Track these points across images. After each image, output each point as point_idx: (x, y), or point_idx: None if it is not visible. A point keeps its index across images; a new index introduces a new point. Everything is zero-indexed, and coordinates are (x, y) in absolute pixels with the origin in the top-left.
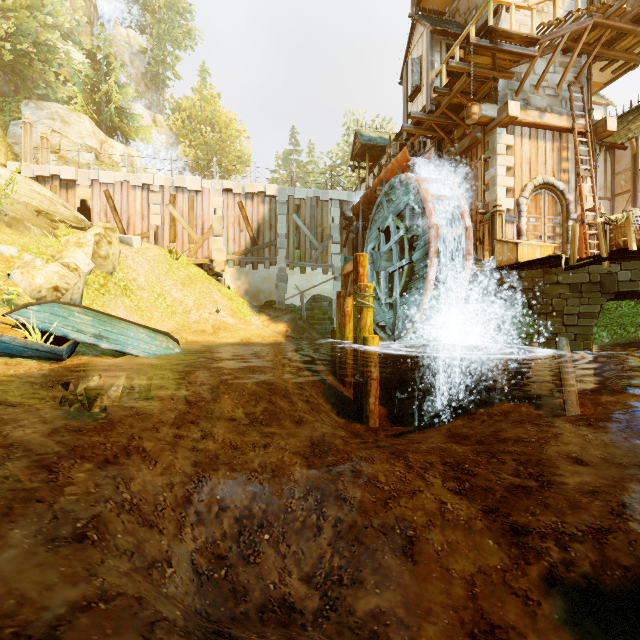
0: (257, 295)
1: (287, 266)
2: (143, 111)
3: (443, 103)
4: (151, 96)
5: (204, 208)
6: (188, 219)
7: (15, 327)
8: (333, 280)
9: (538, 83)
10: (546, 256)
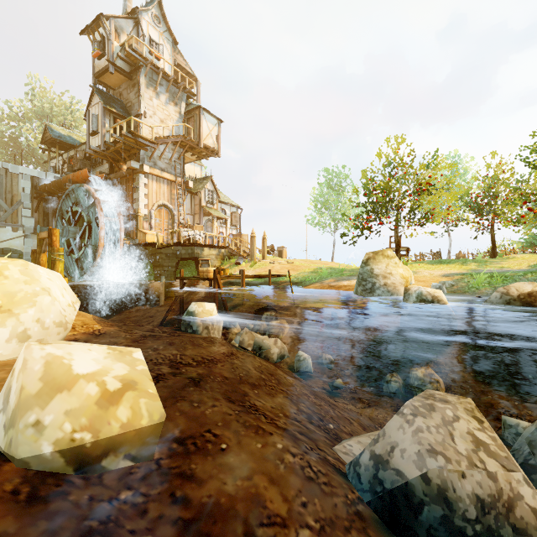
0: None
1: None
2: None
3: (111, 149)
4: None
5: None
6: None
7: None
8: (24, 237)
9: (160, 156)
10: (152, 242)
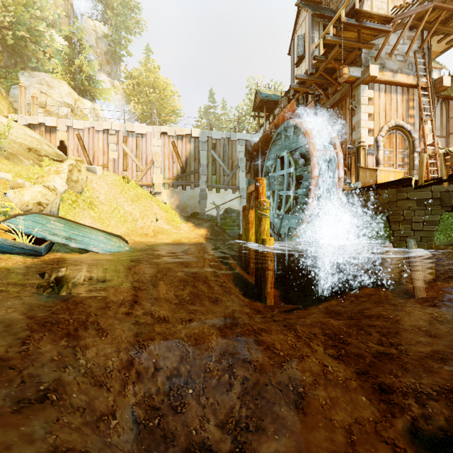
0: (185, 208)
1: (207, 187)
2: (105, 78)
3: (321, 67)
4: (111, 68)
5: (147, 146)
6: (136, 154)
7: (7, 231)
8: (240, 197)
9: (391, 52)
10: (400, 178)
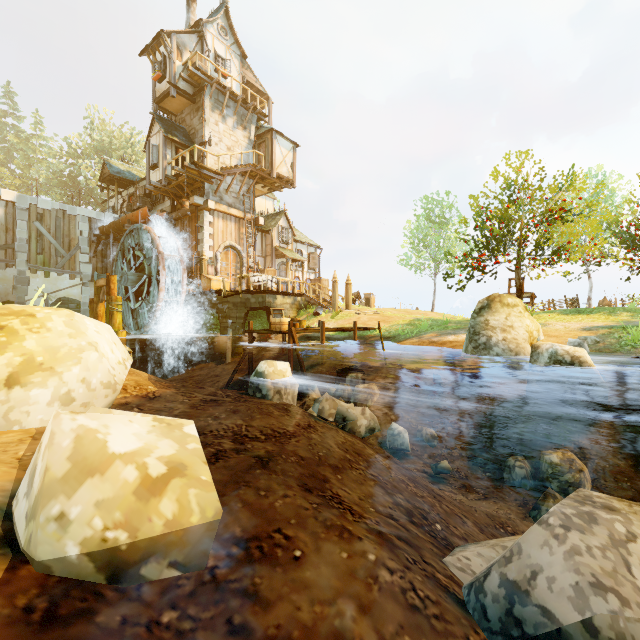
0: None
1: (28, 269)
2: None
3: (173, 183)
4: None
5: None
6: None
7: None
8: (82, 285)
9: (227, 190)
10: (218, 290)
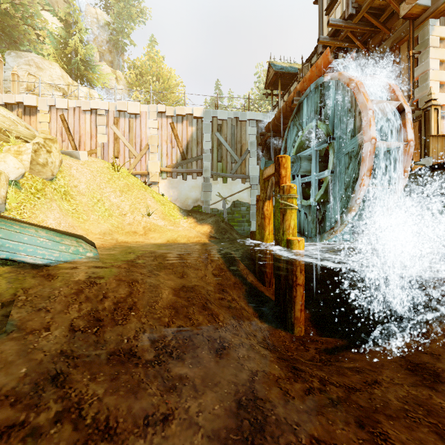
0: (186, 201)
1: (211, 177)
2: (107, 68)
3: (365, 5)
4: (113, 58)
5: (142, 128)
6: (129, 138)
7: None
8: (250, 188)
9: None
10: None
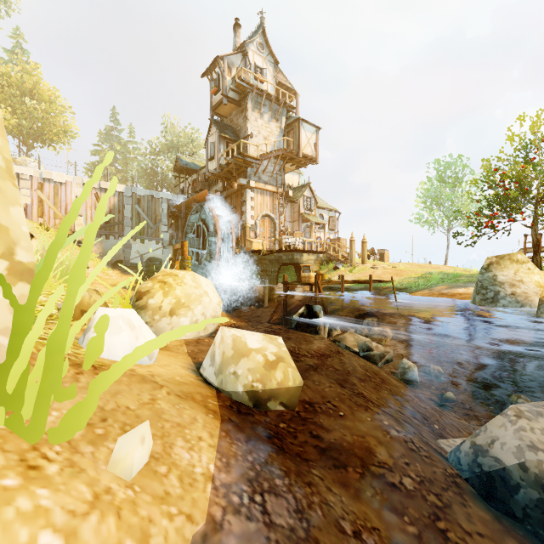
0: None
1: (131, 238)
2: None
3: (225, 170)
4: None
5: (67, 195)
6: (54, 201)
7: None
8: (163, 248)
9: (264, 171)
10: (258, 250)
